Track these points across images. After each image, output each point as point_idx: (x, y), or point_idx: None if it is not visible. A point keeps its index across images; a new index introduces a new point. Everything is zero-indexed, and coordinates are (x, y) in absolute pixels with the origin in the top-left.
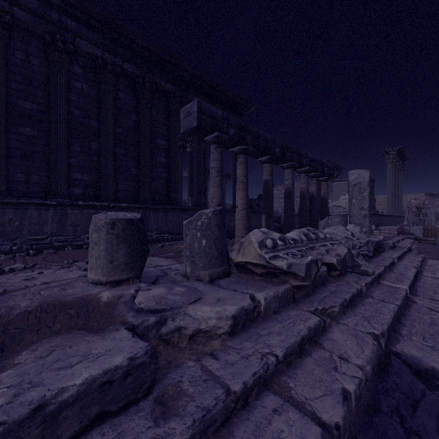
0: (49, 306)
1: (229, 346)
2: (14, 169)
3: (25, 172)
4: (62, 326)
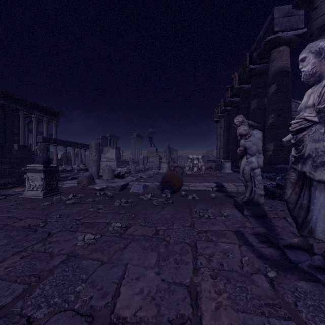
0: None
1: None
2: None
3: None
4: None
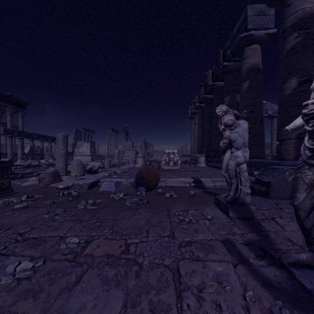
0: None
1: (13, 170)
2: None
3: None
4: None
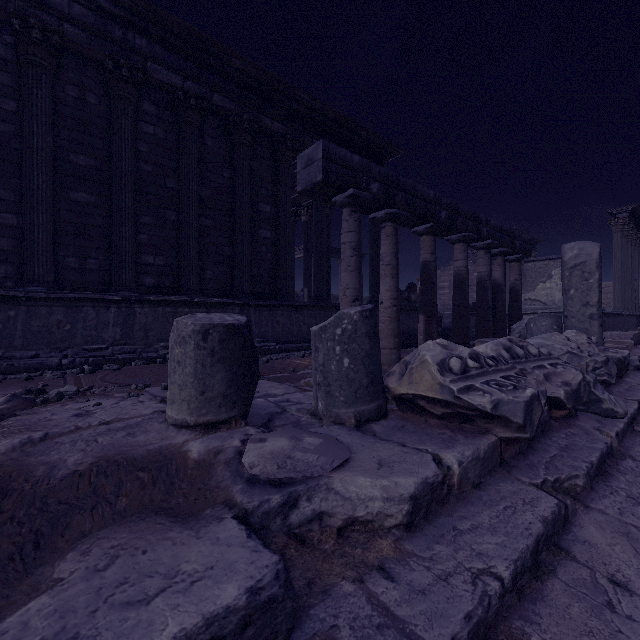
0: (110, 465)
1: (409, 551)
2: (65, 251)
3: (79, 255)
4: (130, 502)
